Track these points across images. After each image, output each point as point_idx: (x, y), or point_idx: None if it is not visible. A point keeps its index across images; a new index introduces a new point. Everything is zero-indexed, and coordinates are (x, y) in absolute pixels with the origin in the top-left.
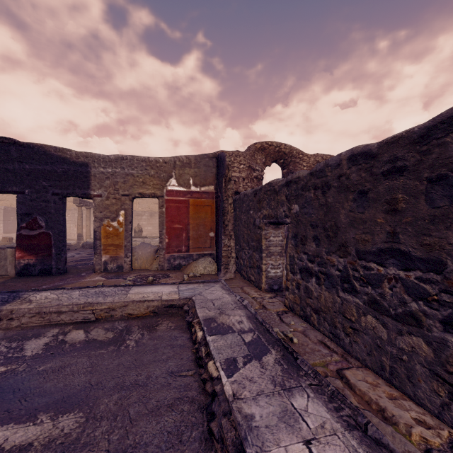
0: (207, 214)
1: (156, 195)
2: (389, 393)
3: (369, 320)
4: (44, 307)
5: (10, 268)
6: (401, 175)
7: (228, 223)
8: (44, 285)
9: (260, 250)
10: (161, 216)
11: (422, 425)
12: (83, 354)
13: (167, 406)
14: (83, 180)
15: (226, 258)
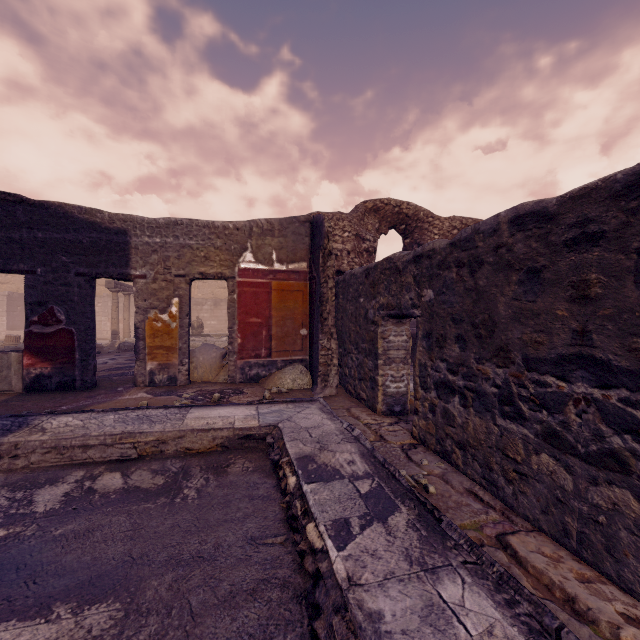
0: (297, 303)
1: (224, 275)
2: (579, 573)
3: (545, 462)
4: (63, 439)
5: (15, 380)
6: (595, 245)
7: (327, 316)
8: (64, 405)
9: (374, 355)
10: (232, 306)
11: (634, 625)
12: (121, 510)
13: (246, 593)
14: (120, 255)
15: (324, 366)
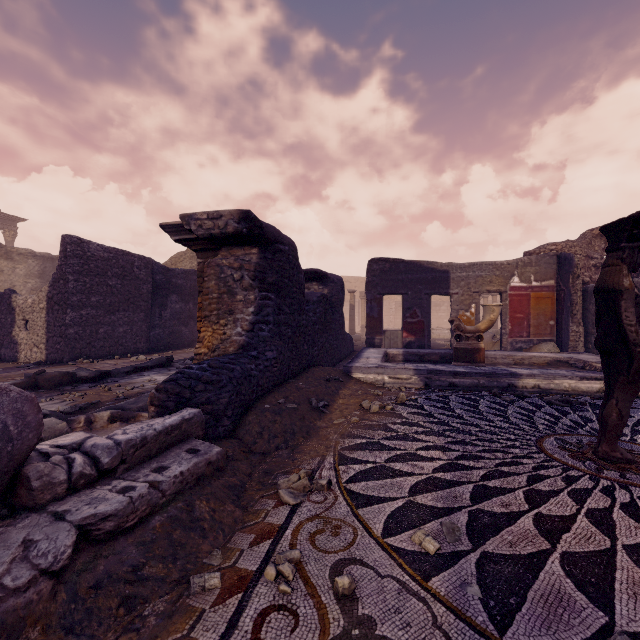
0: (547, 305)
1: (500, 290)
2: None
3: None
4: (487, 355)
5: (399, 343)
6: None
7: (576, 312)
8: None
9: None
10: (504, 308)
11: None
12: None
13: None
14: (445, 283)
15: (573, 342)
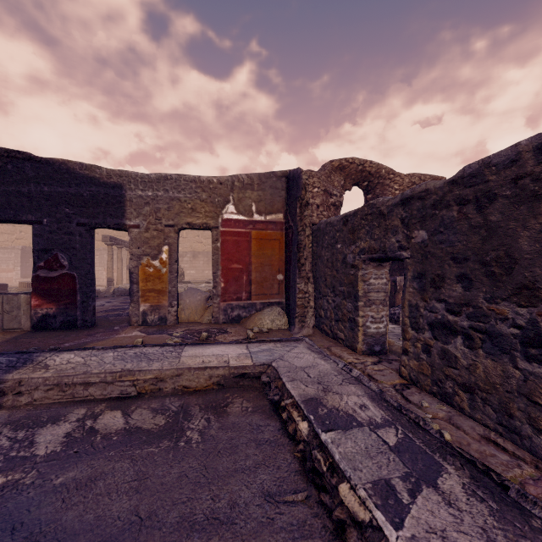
0: (274, 251)
1: (209, 225)
2: None
3: None
4: (65, 376)
5: (24, 320)
6: None
7: (305, 261)
8: (67, 342)
9: (354, 297)
10: (215, 254)
11: None
12: (124, 455)
13: None
14: (116, 207)
15: (301, 308)
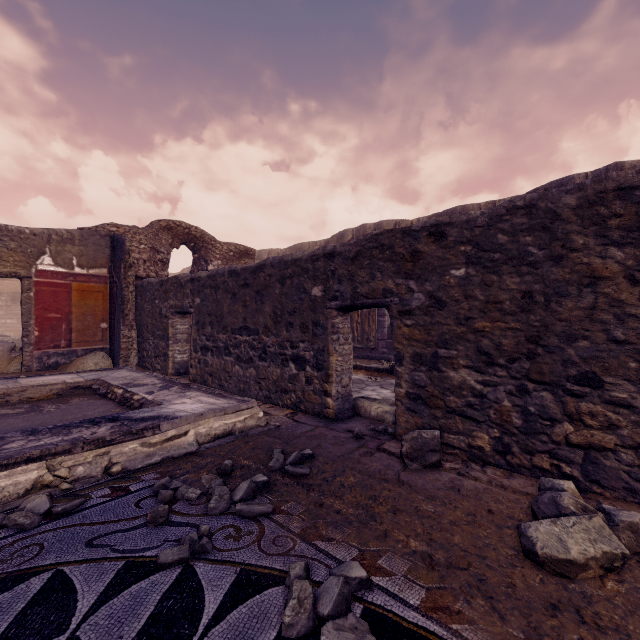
0: (98, 302)
1: (19, 274)
2: None
3: (236, 368)
4: None
5: None
6: (248, 287)
7: (129, 312)
8: None
9: (167, 338)
10: (28, 303)
11: None
12: (7, 419)
13: None
14: None
15: (126, 351)
